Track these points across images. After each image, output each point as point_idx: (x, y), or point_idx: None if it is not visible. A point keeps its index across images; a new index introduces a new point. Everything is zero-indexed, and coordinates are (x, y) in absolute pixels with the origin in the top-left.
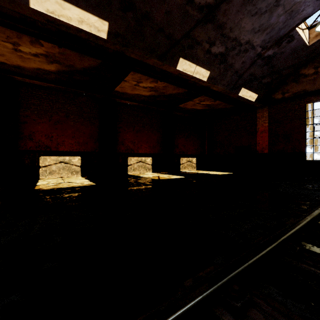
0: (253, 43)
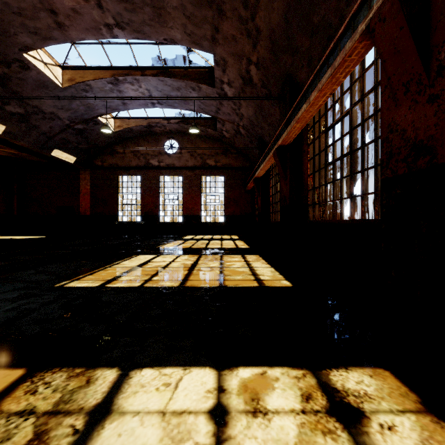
0: (59, 115)
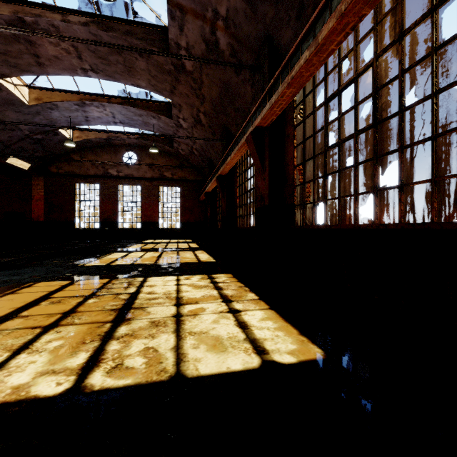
0: (20, 127)
